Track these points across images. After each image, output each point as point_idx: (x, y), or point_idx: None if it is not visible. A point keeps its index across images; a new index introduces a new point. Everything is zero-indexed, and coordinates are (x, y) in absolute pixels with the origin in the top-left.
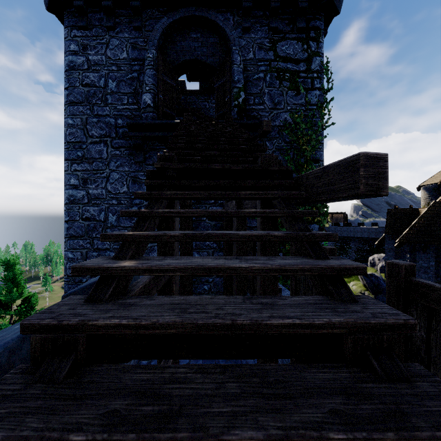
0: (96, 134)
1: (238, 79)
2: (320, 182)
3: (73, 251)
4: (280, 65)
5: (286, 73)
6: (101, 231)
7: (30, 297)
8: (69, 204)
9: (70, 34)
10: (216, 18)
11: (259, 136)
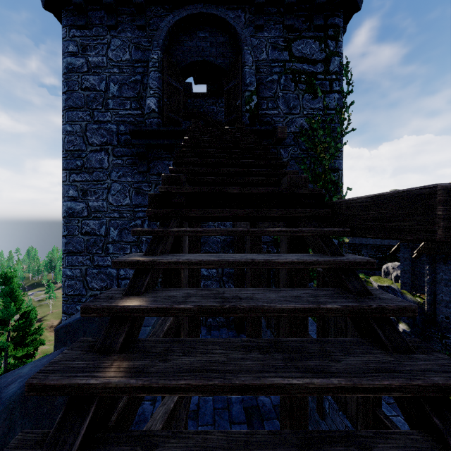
0: (97, 142)
1: (250, 82)
2: (368, 214)
3: (72, 268)
4: (296, 66)
5: (303, 75)
6: (102, 247)
7: (29, 311)
8: (68, 218)
9: (69, 34)
10: (226, 15)
11: (273, 143)
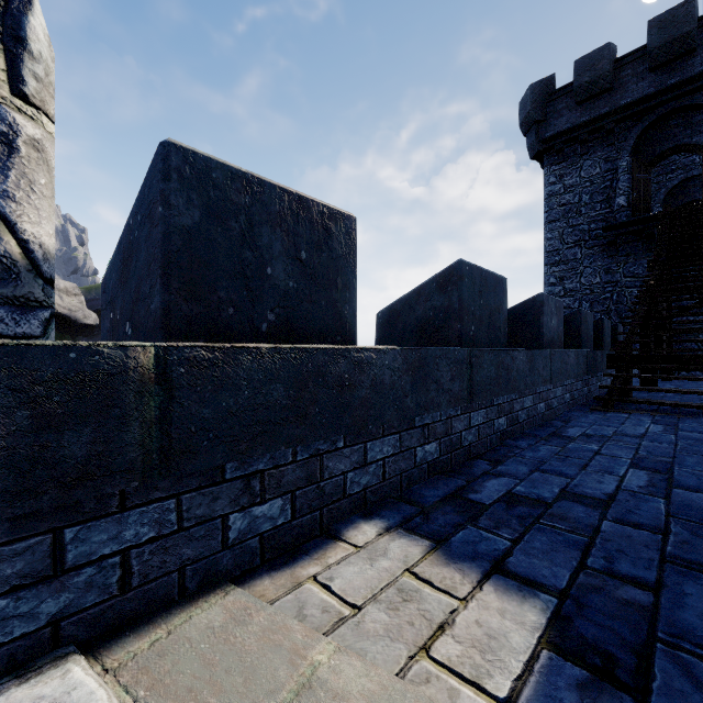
0: (571, 241)
1: None
2: None
3: None
4: None
5: None
6: None
7: None
8: None
9: (549, 171)
10: (702, 100)
11: None
